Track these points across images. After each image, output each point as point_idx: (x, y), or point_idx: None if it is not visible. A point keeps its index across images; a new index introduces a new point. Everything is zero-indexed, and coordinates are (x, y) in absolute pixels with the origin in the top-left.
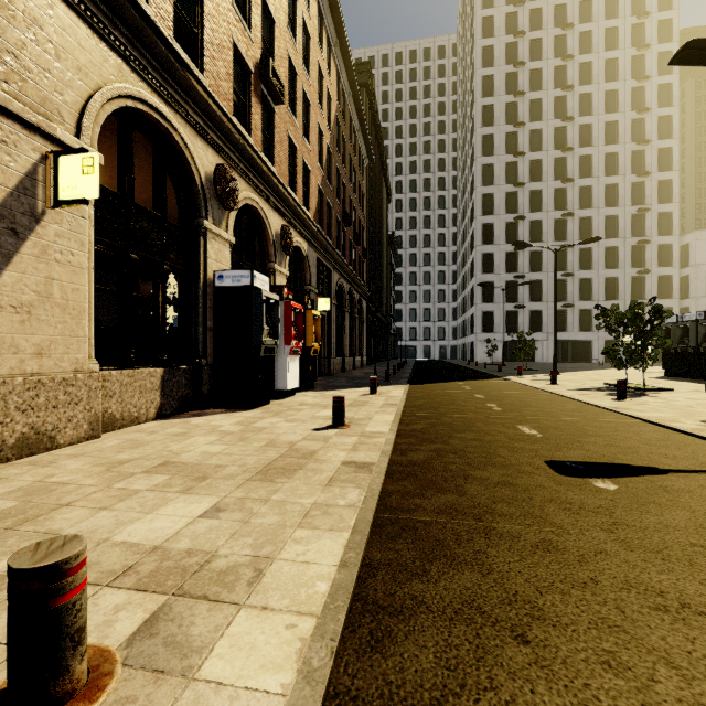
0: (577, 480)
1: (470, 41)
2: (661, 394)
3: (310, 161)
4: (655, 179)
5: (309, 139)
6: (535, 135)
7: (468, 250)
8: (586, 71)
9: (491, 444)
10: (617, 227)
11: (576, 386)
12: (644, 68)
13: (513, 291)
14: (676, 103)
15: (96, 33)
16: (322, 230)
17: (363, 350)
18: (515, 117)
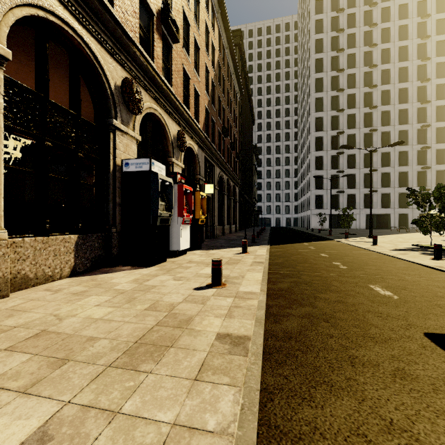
0: None
1: (307, 17)
2: None
3: (199, 89)
4: (434, 105)
5: (199, 73)
6: (351, 77)
7: (305, 155)
8: (386, 34)
9: (356, 307)
10: (407, 138)
11: (393, 247)
12: (426, 31)
13: (336, 181)
14: None
15: None
16: (208, 137)
17: (236, 220)
18: (337, 66)
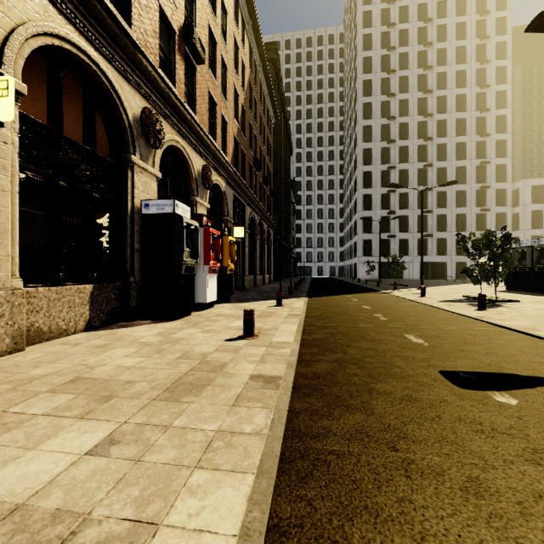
0: (476, 393)
1: (353, 30)
2: (511, 305)
3: (227, 115)
4: (494, 139)
5: (226, 97)
6: (403, 103)
7: (352, 192)
8: (442, 55)
9: (386, 353)
10: (465, 176)
11: (441, 298)
12: (486, 54)
13: (387, 224)
14: (509, 81)
15: None
16: (237, 172)
17: (271, 269)
18: (388, 89)
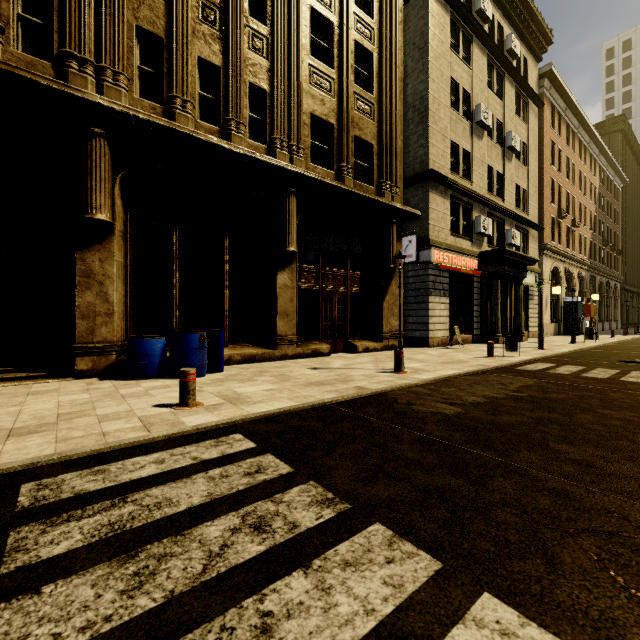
0: None
1: None
2: None
3: (586, 233)
4: None
5: (585, 223)
6: None
7: None
8: None
9: None
10: None
11: None
12: None
13: None
14: None
15: (550, 258)
16: (591, 259)
17: (617, 318)
18: None
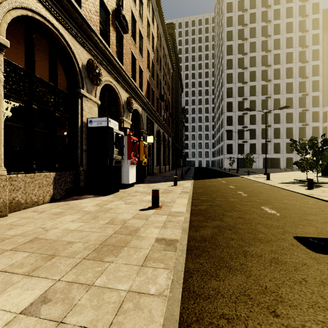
0: None
1: (221, 15)
2: None
3: (143, 66)
4: (311, 80)
5: (142, 55)
6: (252, 59)
7: (220, 115)
8: (277, 28)
9: (251, 221)
10: (292, 103)
11: (280, 181)
12: (305, 26)
13: (242, 134)
14: (321, 43)
15: None
16: (149, 102)
17: (170, 162)
18: (243, 50)
